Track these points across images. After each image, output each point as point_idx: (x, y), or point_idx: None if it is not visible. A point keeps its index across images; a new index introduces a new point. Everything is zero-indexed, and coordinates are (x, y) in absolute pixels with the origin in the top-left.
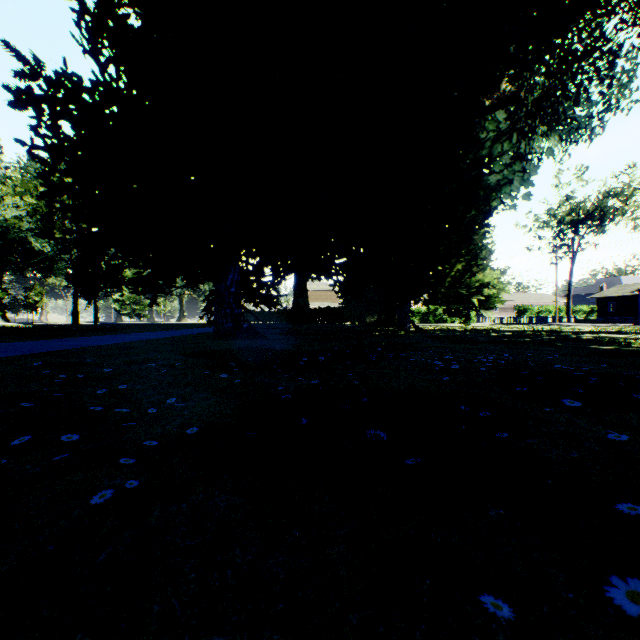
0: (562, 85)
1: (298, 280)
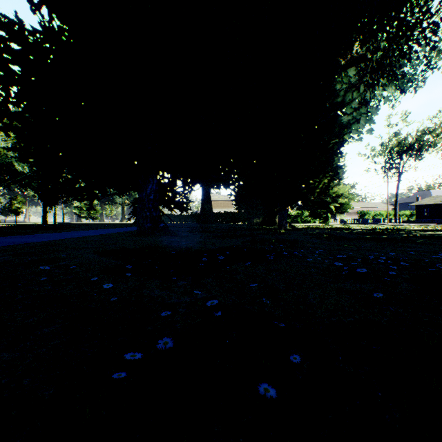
0: (398, 48)
1: (204, 192)
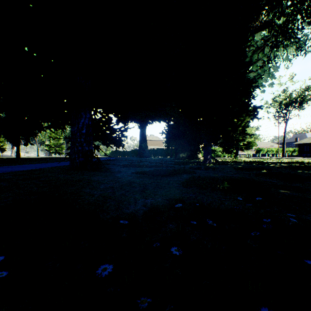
0: (300, 12)
1: (142, 134)
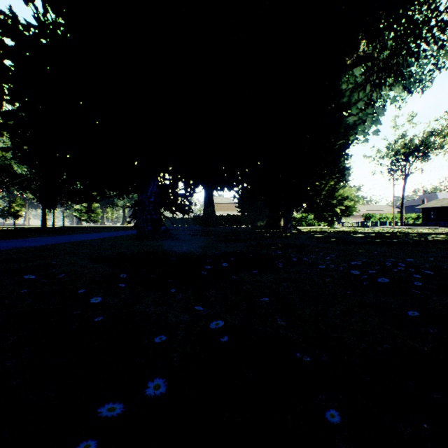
0: (406, 46)
1: (207, 195)
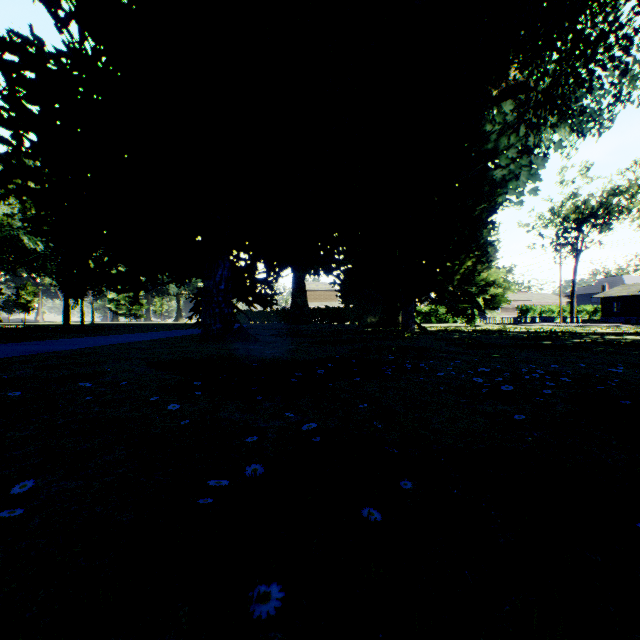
0: (574, 73)
1: (296, 279)
